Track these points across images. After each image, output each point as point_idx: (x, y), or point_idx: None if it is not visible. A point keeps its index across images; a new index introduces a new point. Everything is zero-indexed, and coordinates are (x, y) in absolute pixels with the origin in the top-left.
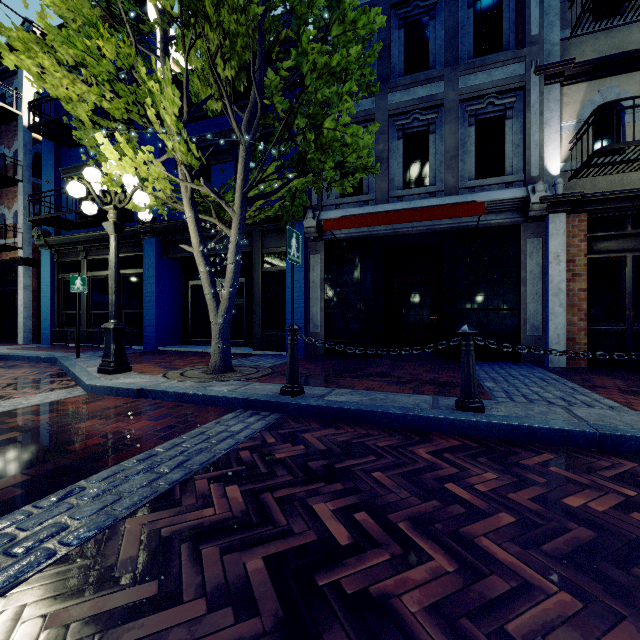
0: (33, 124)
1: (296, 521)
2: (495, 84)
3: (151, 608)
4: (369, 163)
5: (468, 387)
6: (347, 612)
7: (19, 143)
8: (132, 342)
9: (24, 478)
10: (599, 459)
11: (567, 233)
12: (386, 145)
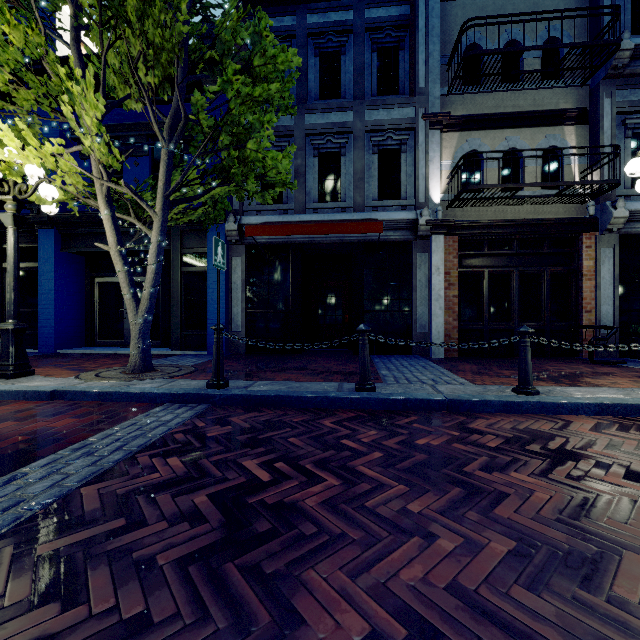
0: None
1: (229, 473)
2: (393, 122)
3: (124, 532)
4: (288, 179)
5: (364, 373)
6: (269, 512)
7: None
8: None
9: None
10: (445, 417)
11: (445, 251)
12: (303, 161)
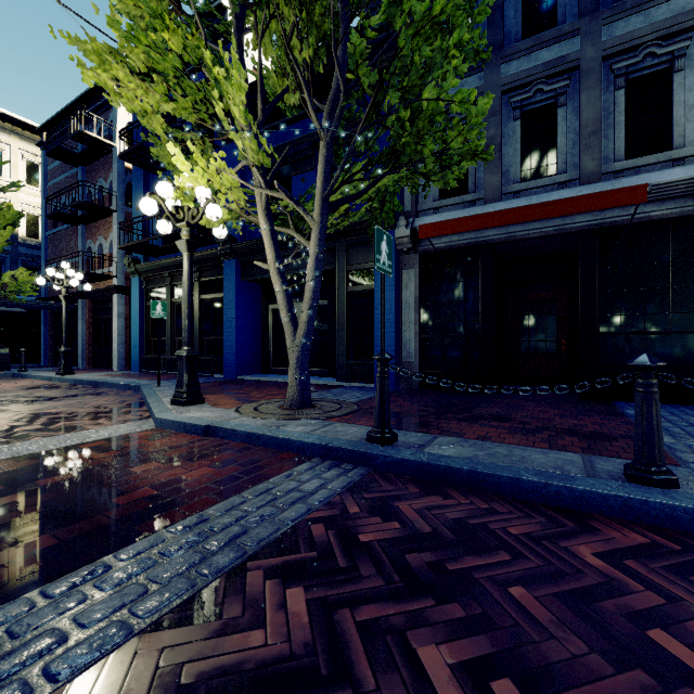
0: (123, 152)
1: (390, 683)
2: (657, 27)
3: None
4: (479, 147)
5: (649, 448)
6: None
7: (114, 174)
8: (213, 370)
9: (50, 542)
10: None
11: None
12: (498, 129)
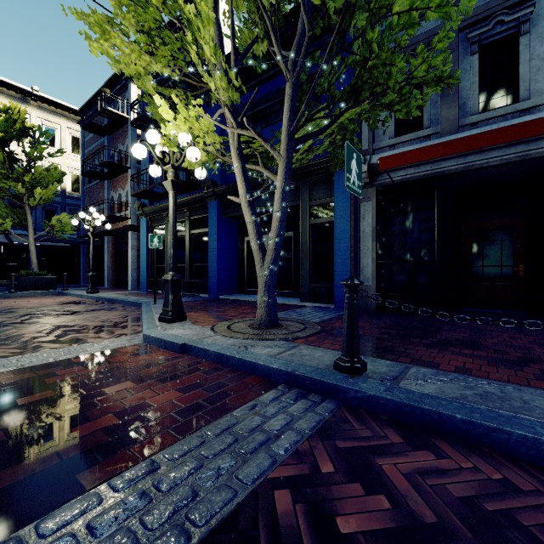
0: (133, 120)
1: None
2: None
3: None
4: (444, 73)
5: None
6: None
7: (128, 139)
8: (200, 290)
9: None
10: None
11: None
12: (455, 65)
